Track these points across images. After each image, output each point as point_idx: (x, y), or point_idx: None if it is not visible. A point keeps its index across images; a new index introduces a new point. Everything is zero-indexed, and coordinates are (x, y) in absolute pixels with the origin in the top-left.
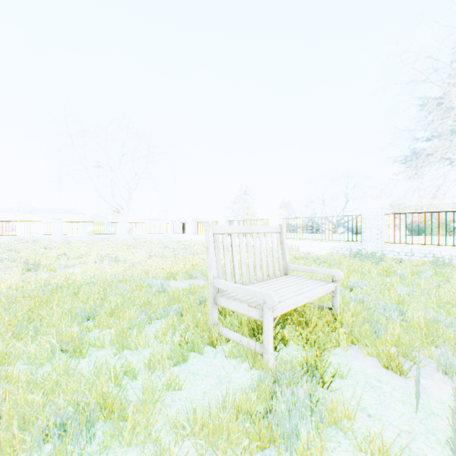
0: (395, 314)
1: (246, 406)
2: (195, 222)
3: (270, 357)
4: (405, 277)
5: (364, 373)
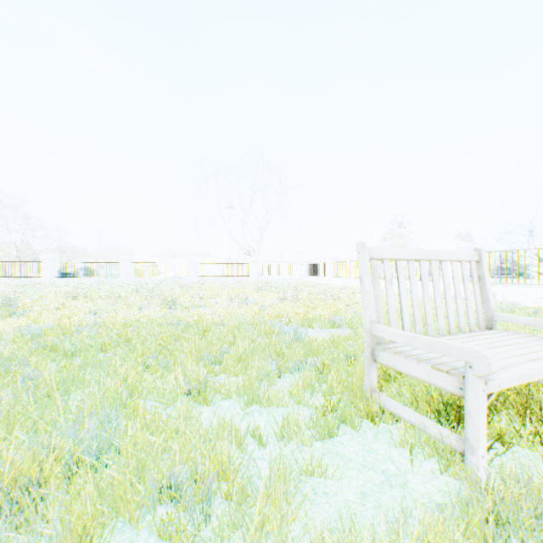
0: None
1: None
2: (334, 262)
3: (480, 461)
4: None
5: None
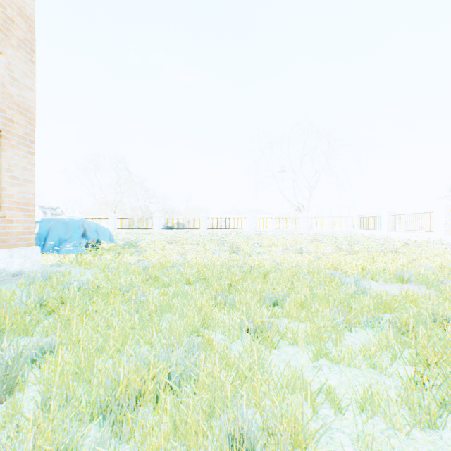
0: None
1: None
2: (391, 215)
3: None
4: None
5: None
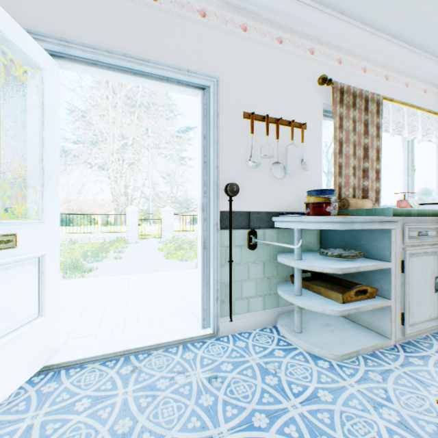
0: None
1: None
2: None
3: None
4: None
5: None
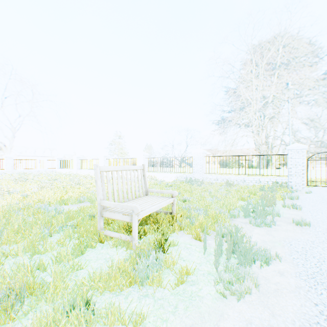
0: (202, 212)
1: (122, 268)
2: (80, 159)
3: (136, 242)
4: (212, 192)
5: (184, 243)
